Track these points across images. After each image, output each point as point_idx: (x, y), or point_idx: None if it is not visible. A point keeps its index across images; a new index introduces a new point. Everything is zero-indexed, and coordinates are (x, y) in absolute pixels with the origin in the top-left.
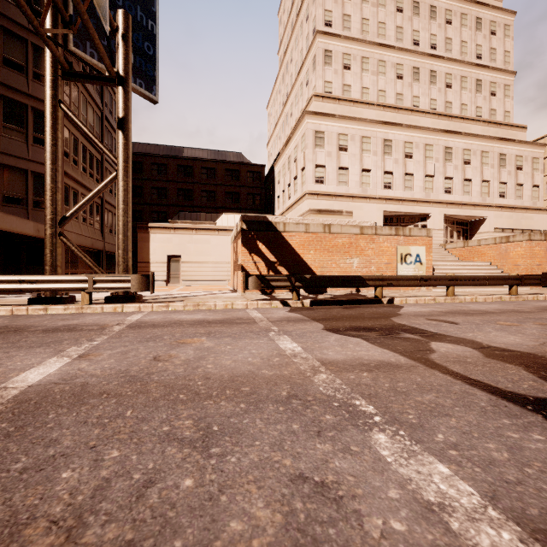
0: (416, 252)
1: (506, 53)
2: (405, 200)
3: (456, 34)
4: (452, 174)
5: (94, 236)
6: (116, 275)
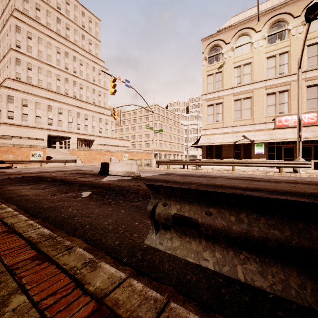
0: (39, 153)
1: (105, 82)
2: (58, 130)
3: (85, 70)
4: (80, 123)
5: None
6: None
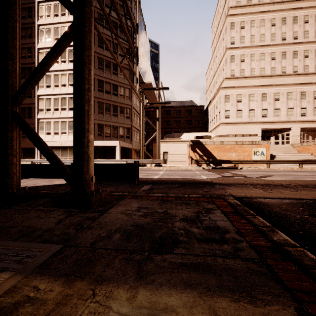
0: (261, 150)
1: None
2: (274, 122)
3: (312, 27)
4: (306, 106)
5: (138, 145)
6: (158, 159)
